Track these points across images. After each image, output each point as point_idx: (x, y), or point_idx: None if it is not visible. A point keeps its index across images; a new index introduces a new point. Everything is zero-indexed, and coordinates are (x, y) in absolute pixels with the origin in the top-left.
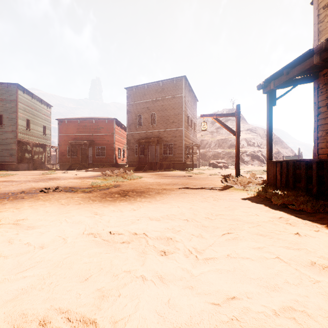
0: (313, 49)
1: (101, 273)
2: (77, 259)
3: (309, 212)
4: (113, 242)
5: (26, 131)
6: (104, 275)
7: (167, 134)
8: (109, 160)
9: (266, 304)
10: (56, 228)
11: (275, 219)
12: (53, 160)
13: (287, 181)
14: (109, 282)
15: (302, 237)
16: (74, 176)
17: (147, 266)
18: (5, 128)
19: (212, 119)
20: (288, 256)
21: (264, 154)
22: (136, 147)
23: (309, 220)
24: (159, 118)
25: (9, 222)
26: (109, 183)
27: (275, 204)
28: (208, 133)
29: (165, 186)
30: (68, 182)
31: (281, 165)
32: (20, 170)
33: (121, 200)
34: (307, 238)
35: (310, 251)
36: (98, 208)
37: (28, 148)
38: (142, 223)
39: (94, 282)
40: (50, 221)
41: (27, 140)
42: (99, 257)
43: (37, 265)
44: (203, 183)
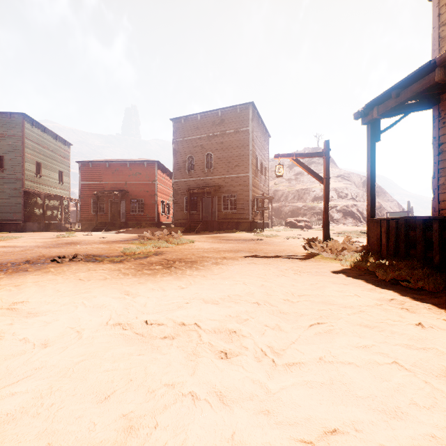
0: (435, 61)
1: (130, 388)
2: (94, 364)
3: (431, 292)
4: (150, 336)
5: (36, 178)
6: (135, 391)
7: (228, 181)
8: (149, 218)
9: (387, 442)
10: (68, 315)
11: (385, 301)
12: (72, 217)
13: (397, 246)
14: (141, 402)
15: (427, 330)
16: (100, 240)
17: (199, 376)
18: (7, 174)
19: (291, 160)
20: (411, 360)
21: (360, 209)
22: (185, 200)
23: (433, 304)
24: (217, 160)
25: (2, 306)
26: (148, 249)
27: (382, 279)
28: (284, 181)
29: (225, 253)
30: (92, 247)
31: (387, 225)
32: (27, 231)
33: (164, 274)
34: (434, 331)
35: (443, 352)
36: (131, 285)
37: (39, 202)
38: (192, 308)
39: (117, 403)
40: (61, 305)
41: (37, 190)
42: (127, 361)
43: (35, 374)
44: (278, 249)
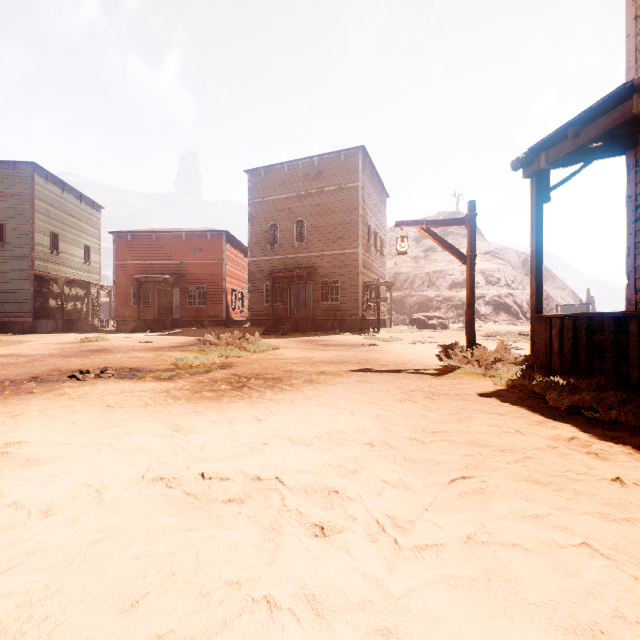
0: (634, 83)
1: (172, 588)
2: (118, 546)
3: (630, 427)
4: (207, 499)
5: (52, 256)
6: (179, 592)
7: (328, 261)
8: (215, 313)
9: None
10: (85, 464)
11: (561, 441)
12: (104, 312)
13: (574, 356)
14: (188, 613)
15: (629, 488)
16: (143, 345)
17: (281, 567)
18: (10, 250)
19: (419, 230)
20: (609, 539)
21: (519, 300)
22: (266, 287)
23: (634, 445)
24: (311, 230)
25: None
26: (212, 359)
27: (555, 406)
28: (409, 260)
29: (323, 366)
30: (130, 357)
31: (561, 325)
32: (38, 332)
33: (233, 397)
34: None
35: None
36: (183, 415)
37: (56, 290)
38: (273, 452)
39: (150, 614)
40: (77, 447)
41: (53, 273)
42: (170, 542)
43: (25, 563)
44: (401, 359)
